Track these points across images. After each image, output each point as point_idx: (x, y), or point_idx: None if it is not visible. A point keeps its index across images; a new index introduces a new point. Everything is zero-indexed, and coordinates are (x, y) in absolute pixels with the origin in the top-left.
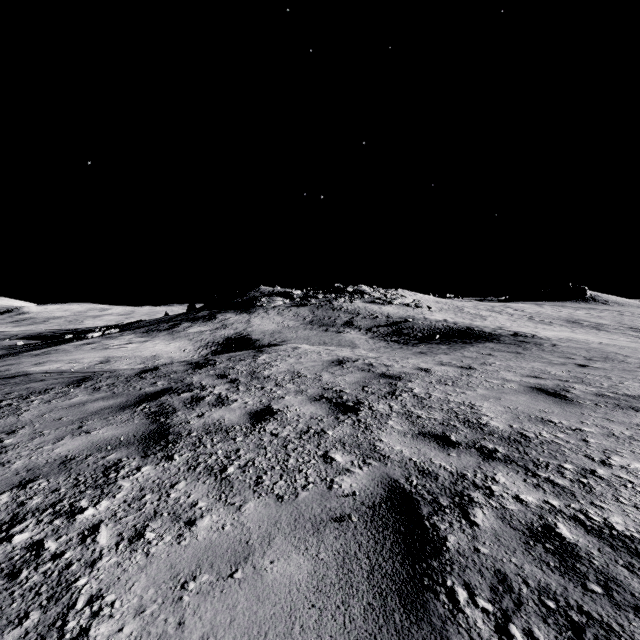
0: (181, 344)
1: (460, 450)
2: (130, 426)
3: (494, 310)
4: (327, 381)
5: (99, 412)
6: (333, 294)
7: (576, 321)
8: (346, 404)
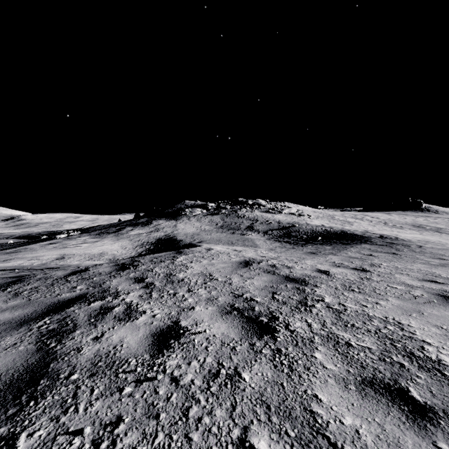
0: (123, 243)
1: (446, 431)
2: (8, 357)
3: (357, 217)
4: (237, 285)
5: None
6: (238, 206)
7: (420, 226)
8: (259, 320)
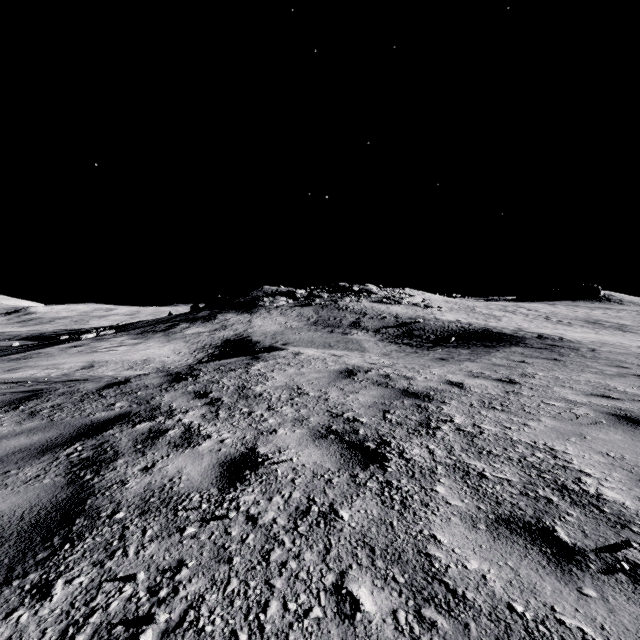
0: (176, 347)
1: (596, 576)
2: (30, 492)
3: (507, 310)
4: (335, 402)
5: (5, 459)
6: (338, 293)
7: (596, 322)
8: (364, 446)
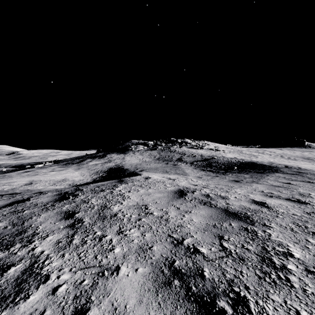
0: (82, 172)
1: None
2: None
3: (259, 152)
4: (174, 223)
5: None
6: (170, 143)
7: (308, 158)
8: (218, 308)
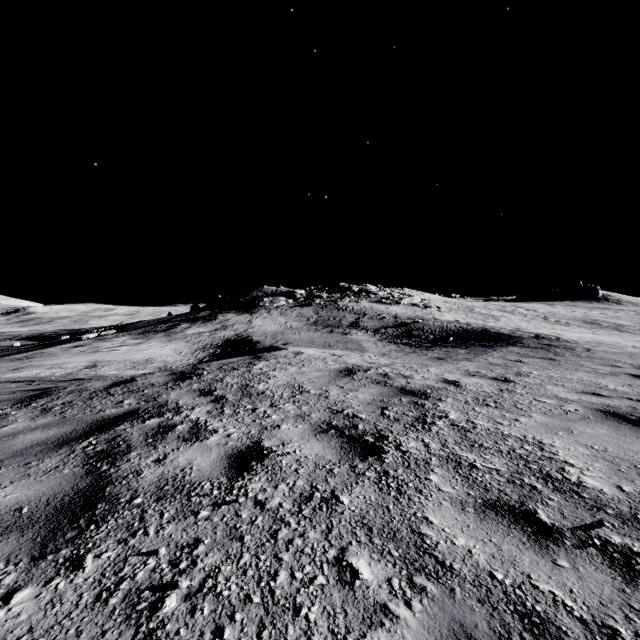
0: (177, 346)
1: (570, 550)
2: (52, 481)
3: (506, 310)
4: (335, 399)
5: (25, 451)
6: (338, 294)
7: (594, 322)
8: (363, 439)
